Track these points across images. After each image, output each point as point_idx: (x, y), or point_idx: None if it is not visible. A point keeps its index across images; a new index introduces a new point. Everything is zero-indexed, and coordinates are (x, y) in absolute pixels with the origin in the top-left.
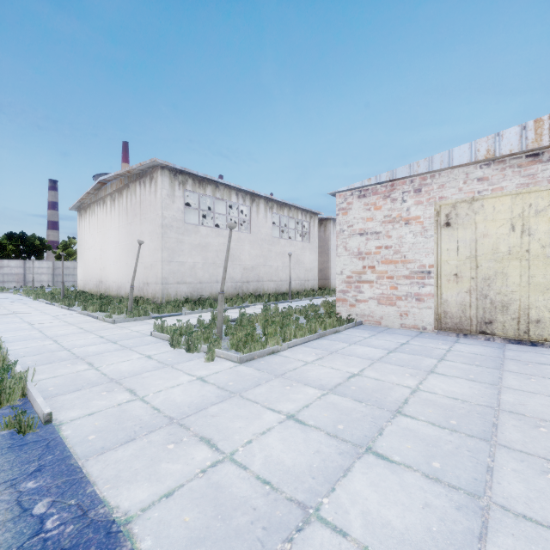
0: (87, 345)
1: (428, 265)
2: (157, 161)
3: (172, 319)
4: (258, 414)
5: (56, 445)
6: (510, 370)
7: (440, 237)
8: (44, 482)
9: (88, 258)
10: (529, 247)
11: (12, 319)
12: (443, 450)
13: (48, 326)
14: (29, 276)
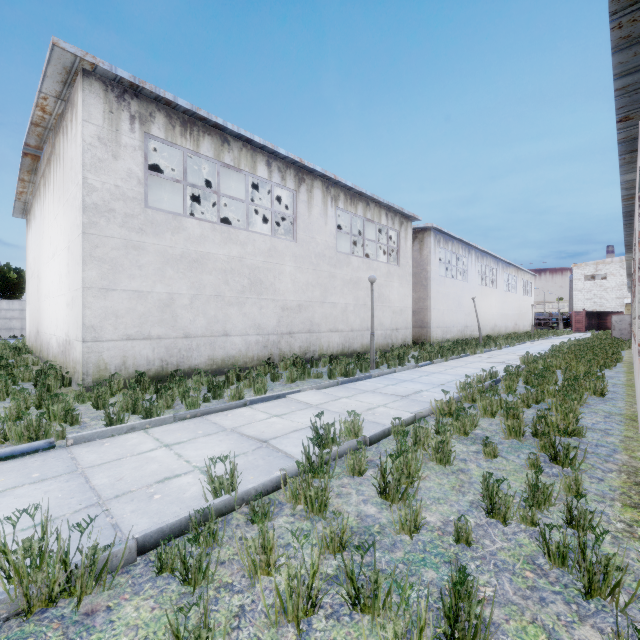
0: None
1: None
2: (61, 45)
3: None
4: None
5: None
6: None
7: None
8: None
9: (31, 292)
10: None
11: None
12: None
13: None
14: None
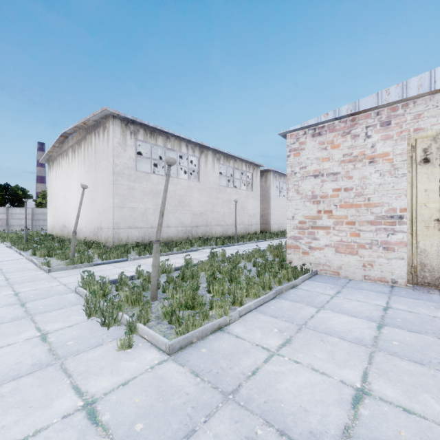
0: None
1: (399, 208)
2: (108, 109)
3: (114, 266)
4: None
5: None
6: None
7: (415, 176)
8: None
9: (55, 205)
10: None
11: None
12: None
13: None
14: (11, 221)
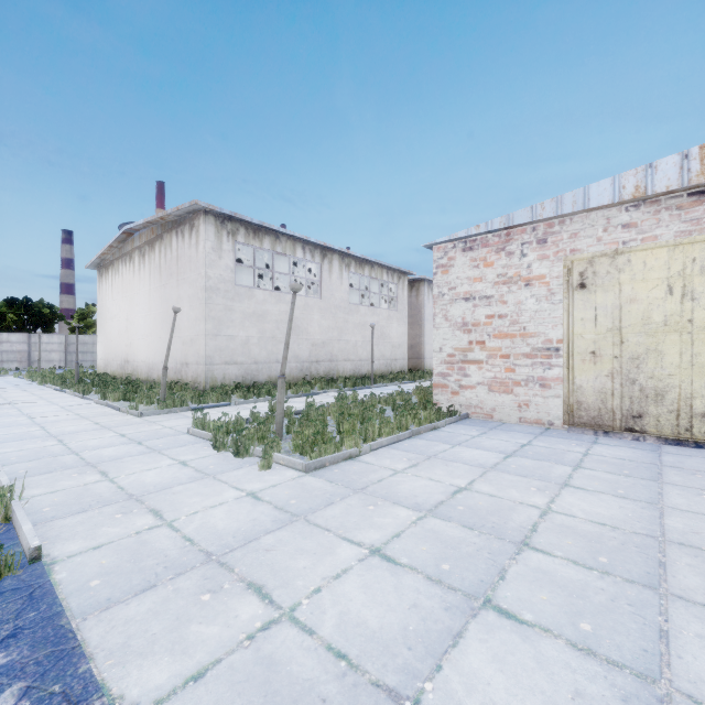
0: (102, 446)
1: (556, 339)
2: (199, 203)
3: (217, 410)
4: (330, 547)
5: (43, 595)
6: (671, 483)
7: (572, 303)
8: (18, 655)
9: (111, 330)
10: (693, 316)
11: (7, 410)
12: (593, 604)
13: (54, 420)
14: (35, 354)
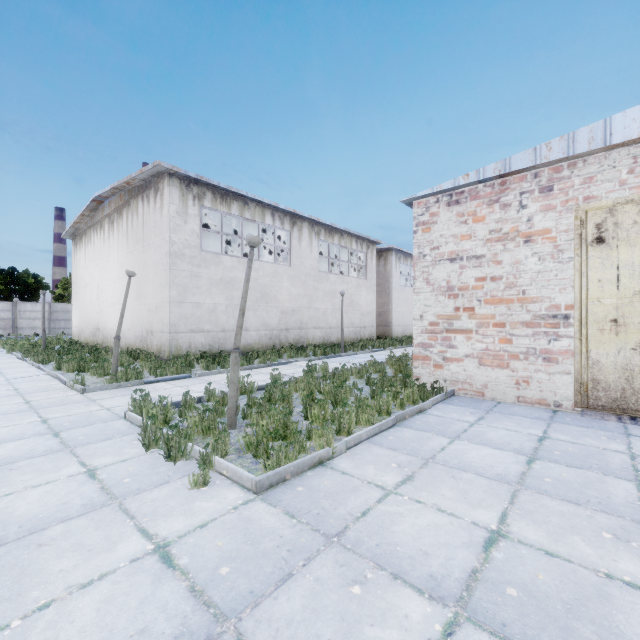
0: (5, 439)
1: (564, 305)
2: (162, 164)
3: (173, 384)
4: None
5: None
6: None
7: (586, 261)
8: None
9: (84, 298)
10: None
11: None
12: None
13: None
14: (19, 321)
